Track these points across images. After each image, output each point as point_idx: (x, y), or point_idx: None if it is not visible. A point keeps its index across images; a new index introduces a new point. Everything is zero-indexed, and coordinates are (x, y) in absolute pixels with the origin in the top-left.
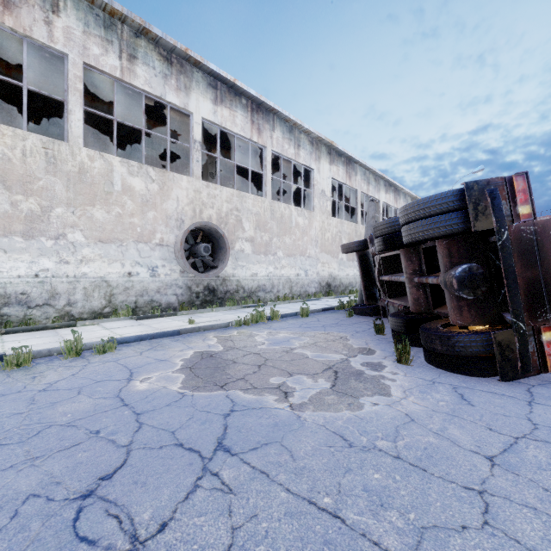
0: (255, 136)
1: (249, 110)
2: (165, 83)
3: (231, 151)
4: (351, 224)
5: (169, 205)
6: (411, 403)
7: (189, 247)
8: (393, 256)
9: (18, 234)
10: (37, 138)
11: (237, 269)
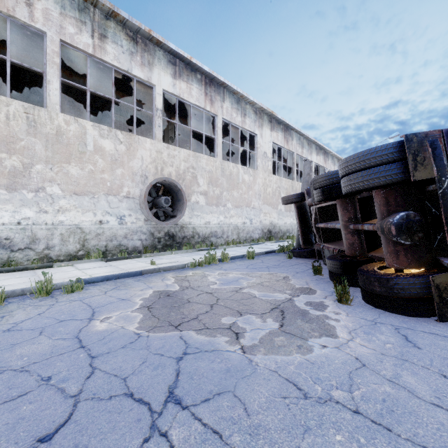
0: (208, 106)
1: (203, 84)
2: (131, 59)
3: (188, 120)
4: (288, 180)
5: (134, 163)
6: (359, 345)
7: (152, 199)
8: (327, 207)
9: (2, 187)
10: (19, 104)
11: (193, 218)
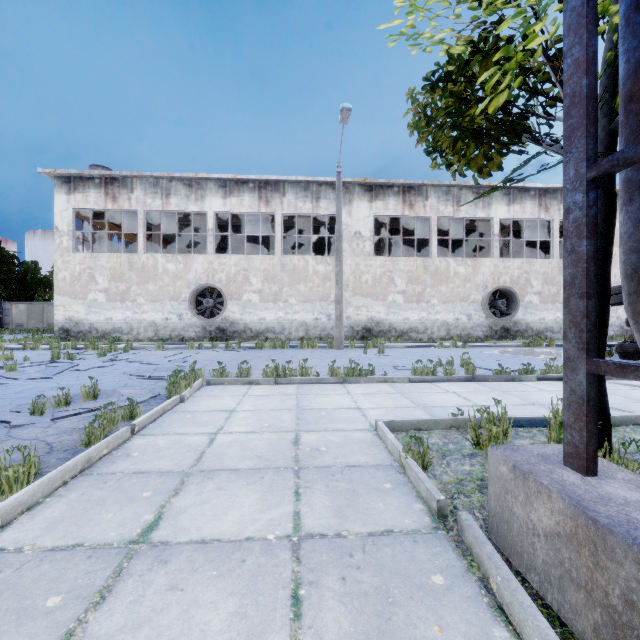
0: (542, 215)
1: (536, 197)
2: (476, 207)
3: (521, 222)
4: None
5: (478, 278)
6: None
7: (490, 302)
8: None
9: (414, 302)
10: (420, 259)
11: (526, 315)
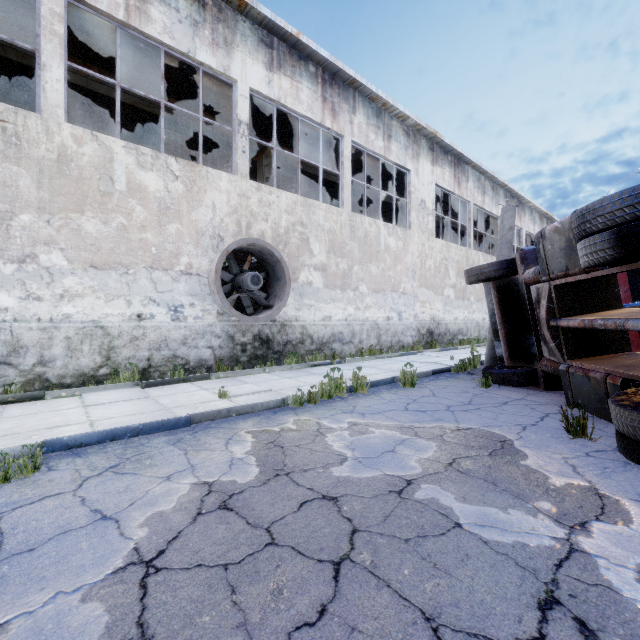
0: (328, 119)
1: (319, 82)
2: (195, 33)
3: (295, 150)
4: (461, 248)
5: (200, 214)
6: None
7: (232, 278)
8: (577, 284)
9: None
10: None
11: (301, 310)
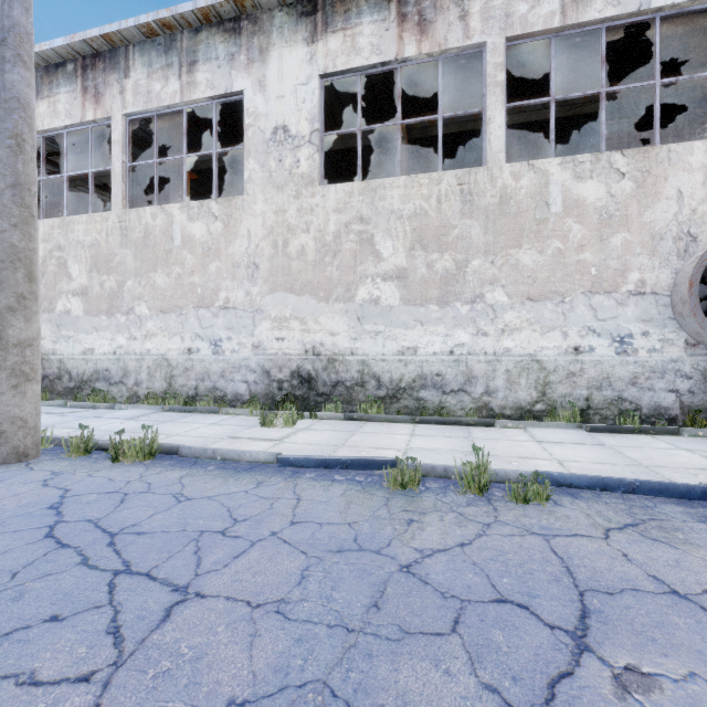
0: None
1: None
2: None
3: None
4: None
5: (657, 212)
6: None
7: None
8: None
9: (433, 302)
10: (451, 175)
11: None
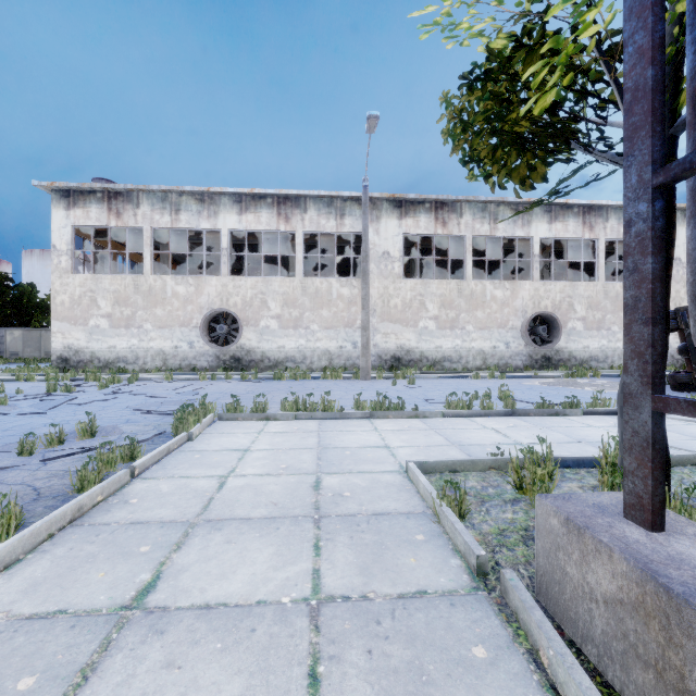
0: (586, 233)
1: (580, 215)
2: (514, 225)
3: (564, 242)
4: None
5: (517, 303)
6: None
7: (530, 328)
8: None
9: (448, 329)
10: (454, 282)
11: (569, 343)
